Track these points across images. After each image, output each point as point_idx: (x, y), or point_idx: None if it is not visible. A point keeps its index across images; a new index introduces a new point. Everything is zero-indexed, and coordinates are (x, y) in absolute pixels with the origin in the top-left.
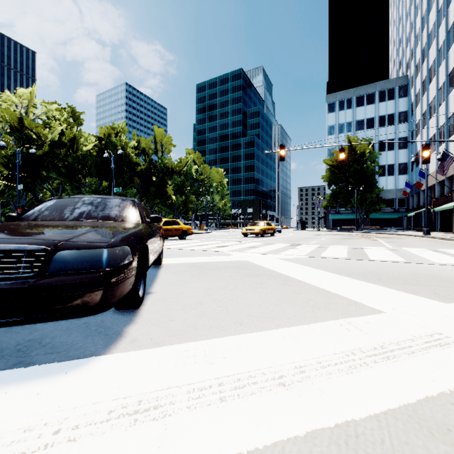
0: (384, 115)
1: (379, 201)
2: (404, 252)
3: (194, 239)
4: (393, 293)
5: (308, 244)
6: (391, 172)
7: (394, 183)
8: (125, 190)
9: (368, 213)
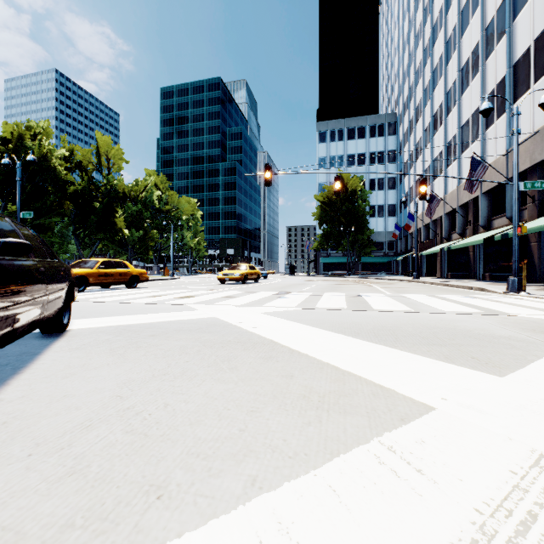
0: (375, 152)
1: (370, 243)
2: (405, 299)
3: (149, 287)
4: (426, 363)
5: (299, 291)
6: (381, 213)
7: (383, 225)
8: (50, 218)
9: (359, 256)
